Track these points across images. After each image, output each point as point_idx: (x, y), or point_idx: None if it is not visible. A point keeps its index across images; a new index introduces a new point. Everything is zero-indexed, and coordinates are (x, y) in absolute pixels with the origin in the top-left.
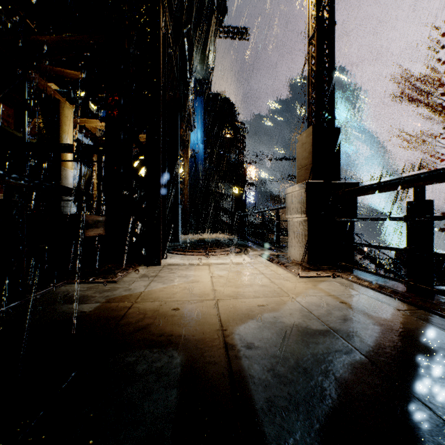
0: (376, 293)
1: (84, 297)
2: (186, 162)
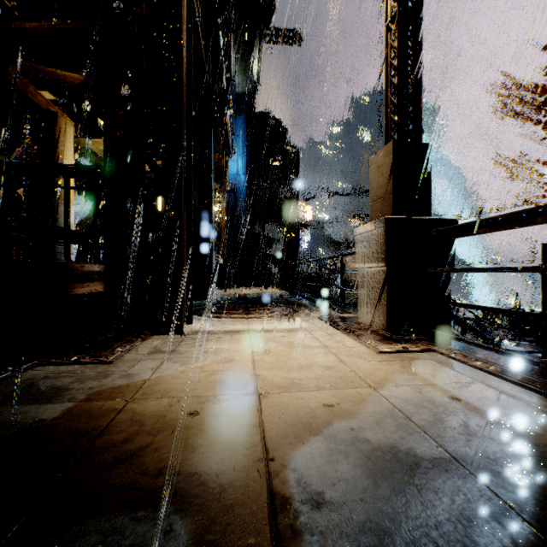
0: (498, 381)
1: (53, 391)
2: (223, 196)
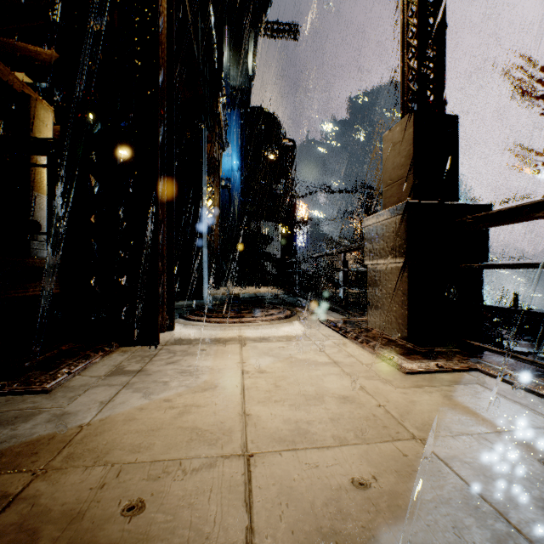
0: None
1: None
2: (216, 191)
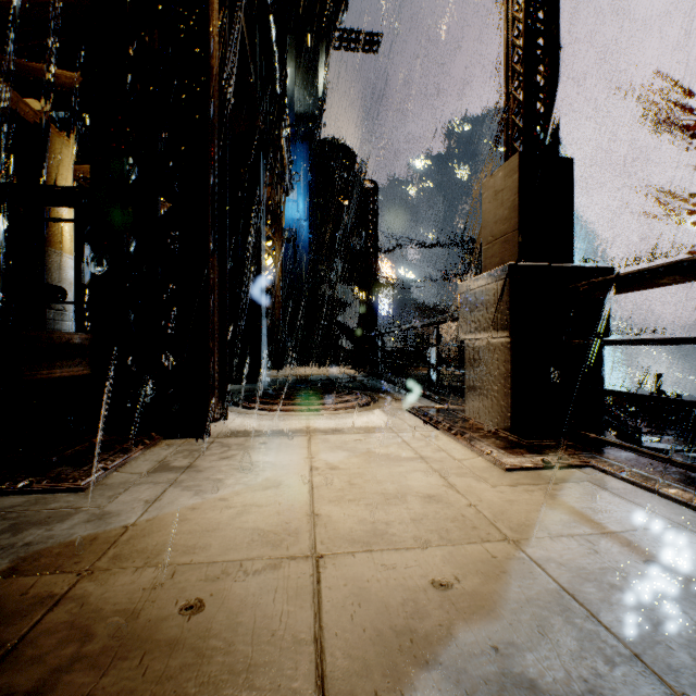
0: None
1: None
2: (278, 246)
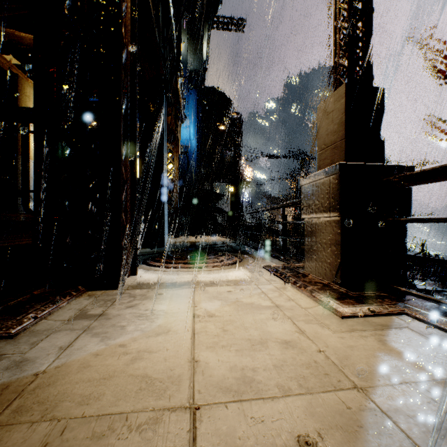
0: None
1: None
2: (176, 156)
